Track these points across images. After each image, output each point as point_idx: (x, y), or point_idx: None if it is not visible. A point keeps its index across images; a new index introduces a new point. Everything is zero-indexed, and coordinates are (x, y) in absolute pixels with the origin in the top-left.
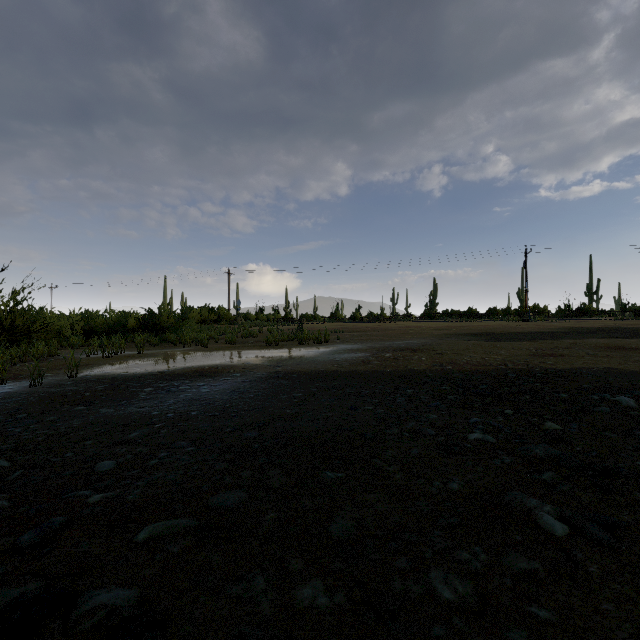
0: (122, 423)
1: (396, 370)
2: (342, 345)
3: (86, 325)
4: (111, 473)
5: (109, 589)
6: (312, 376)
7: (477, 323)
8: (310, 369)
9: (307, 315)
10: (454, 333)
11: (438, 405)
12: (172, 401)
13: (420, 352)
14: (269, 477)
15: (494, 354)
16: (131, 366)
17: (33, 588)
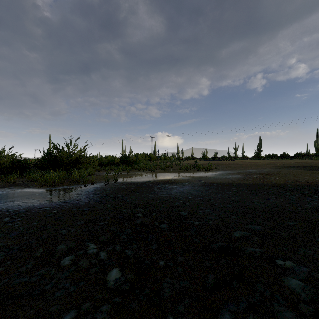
0: (165, 200)
1: (267, 183)
2: (222, 171)
3: (99, 161)
4: (188, 216)
5: (248, 248)
6: (224, 185)
7: (291, 161)
8: (219, 182)
9: (189, 157)
10: (280, 166)
11: (313, 199)
12: (172, 193)
13: (271, 175)
14: (260, 222)
15: (318, 177)
16: (131, 179)
17: (222, 244)
